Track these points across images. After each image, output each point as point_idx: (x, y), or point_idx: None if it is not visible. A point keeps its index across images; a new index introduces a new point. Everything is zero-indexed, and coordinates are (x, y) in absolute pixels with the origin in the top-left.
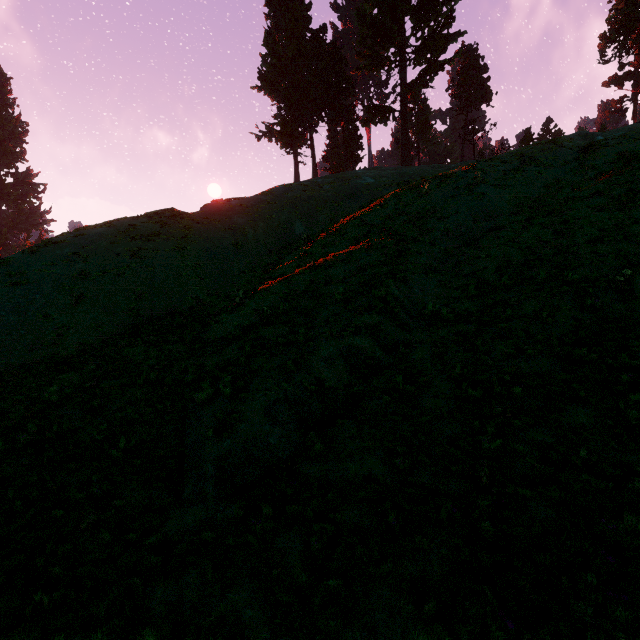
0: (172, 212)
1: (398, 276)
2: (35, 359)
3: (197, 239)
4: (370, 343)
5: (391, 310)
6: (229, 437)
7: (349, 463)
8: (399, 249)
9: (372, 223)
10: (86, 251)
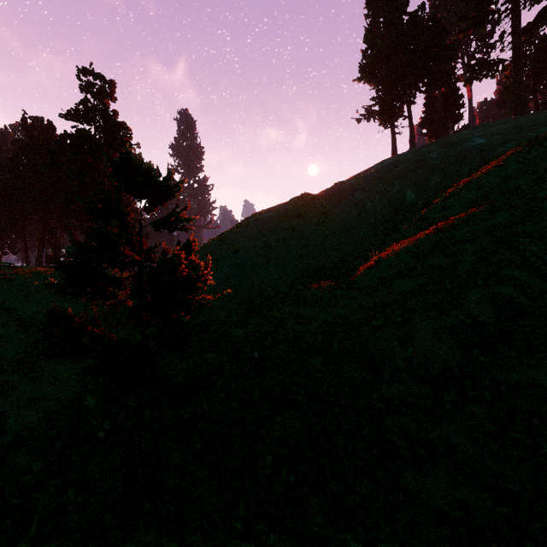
0: (309, 196)
1: (534, 235)
2: (252, 296)
3: (331, 214)
4: (514, 291)
5: (531, 265)
6: (411, 347)
7: (512, 373)
8: (529, 208)
9: (490, 185)
10: (265, 229)
